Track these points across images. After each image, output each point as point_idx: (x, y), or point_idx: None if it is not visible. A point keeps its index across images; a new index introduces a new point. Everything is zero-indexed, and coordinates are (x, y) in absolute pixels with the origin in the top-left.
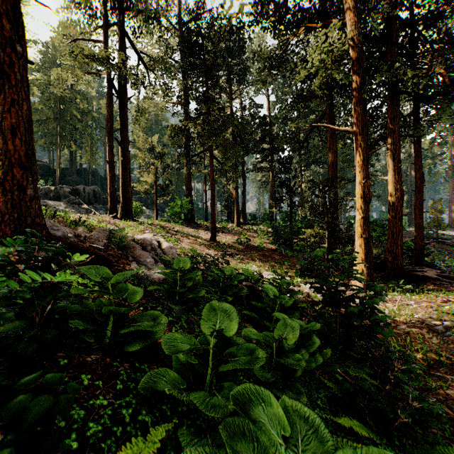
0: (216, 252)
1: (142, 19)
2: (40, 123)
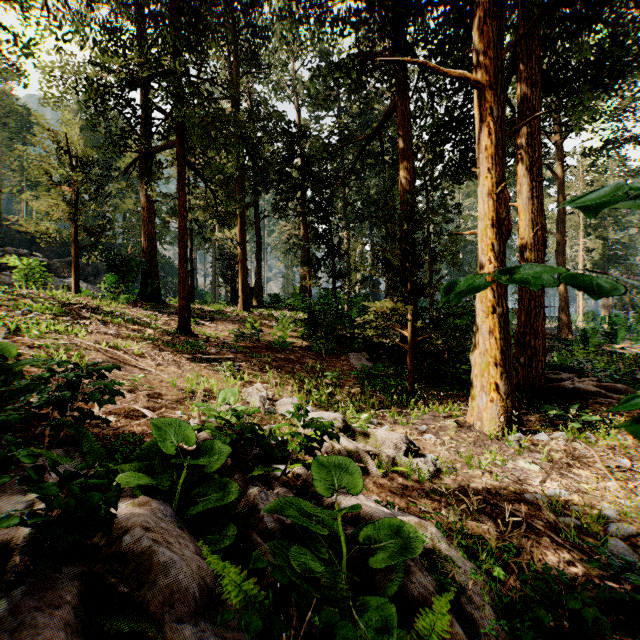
0: (176, 355)
1: None
2: None
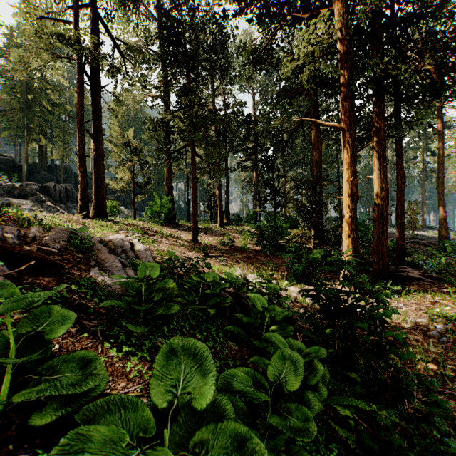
0: (197, 253)
1: (118, 3)
2: (4, 114)
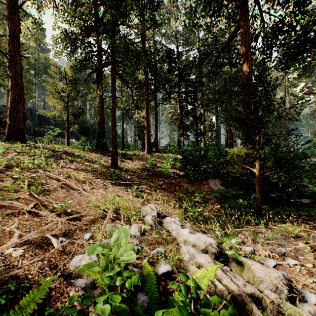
0: (105, 181)
1: None
2: None
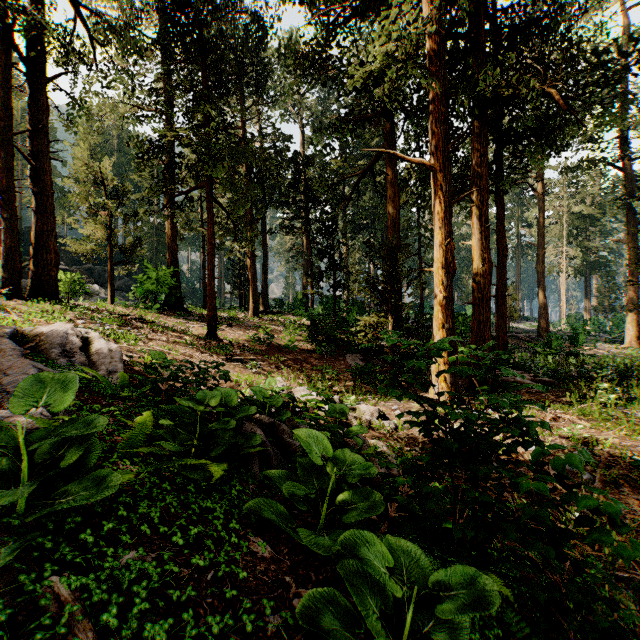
0: (214, 356)
1: None
2: None
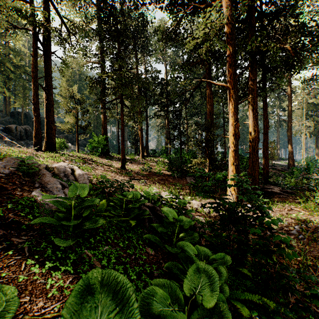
0: (124, 177)
1: None
2: None
